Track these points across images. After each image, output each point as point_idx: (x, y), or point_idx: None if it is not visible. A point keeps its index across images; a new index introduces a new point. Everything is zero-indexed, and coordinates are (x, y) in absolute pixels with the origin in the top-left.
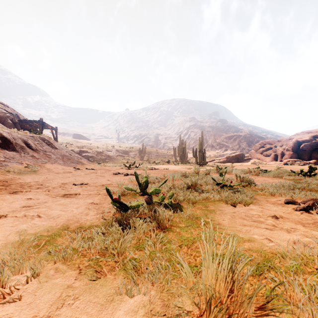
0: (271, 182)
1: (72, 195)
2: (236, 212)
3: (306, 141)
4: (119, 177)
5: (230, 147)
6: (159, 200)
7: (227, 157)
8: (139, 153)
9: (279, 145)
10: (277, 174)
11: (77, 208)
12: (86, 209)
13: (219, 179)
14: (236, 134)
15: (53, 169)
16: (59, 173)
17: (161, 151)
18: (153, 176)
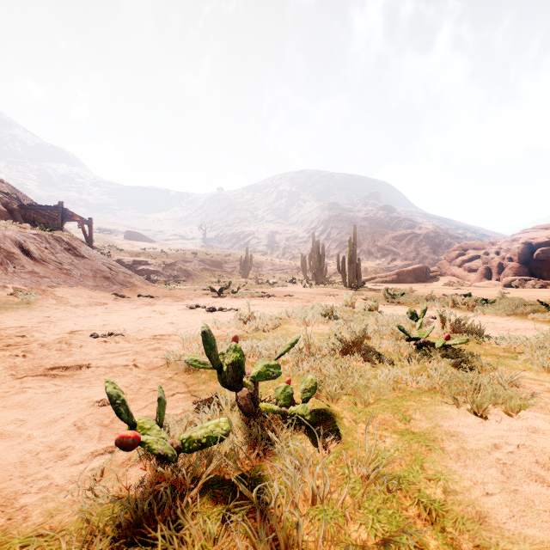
0: (513, 328)
1: (70, 370)
2: (501, 447)
3: (544, 243)
4: (197, 316)
5: (401, 254)
6: (278, 400)
7: (399, 272)
8: (240, 265)
9: (494, 251)
10: (512, 309)
11: (50, 425)
12: (70, 431)
13: (401, 321)
14: (411, 232)
15: (69, 298)
16: (79, 306)
17: (279, 262)
18: (264, 314)
